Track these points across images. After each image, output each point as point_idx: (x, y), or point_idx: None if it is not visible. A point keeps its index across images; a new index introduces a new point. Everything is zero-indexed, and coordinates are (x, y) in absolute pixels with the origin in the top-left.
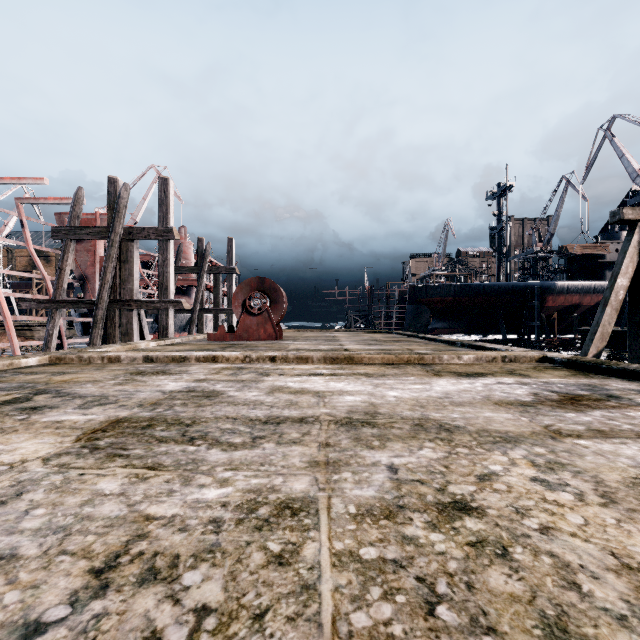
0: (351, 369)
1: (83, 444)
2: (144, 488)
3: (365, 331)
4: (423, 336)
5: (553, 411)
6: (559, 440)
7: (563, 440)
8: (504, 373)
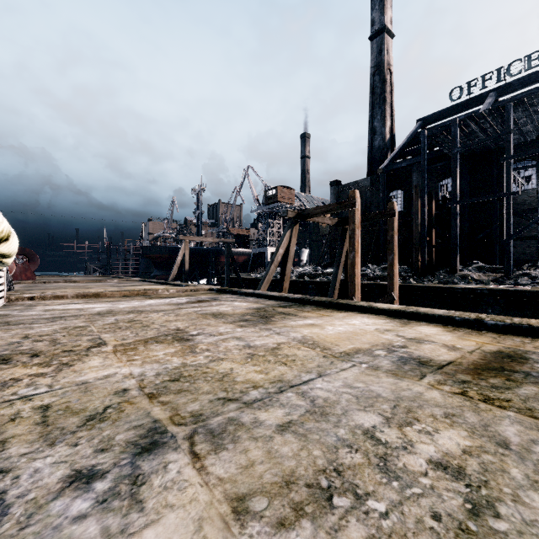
0: (75, 283)
1: (24, 287)
2: (43, 287)
3: (94, 276)
4: (120, 277)
5: (111, 284)
6: (103, 285)
7: (104, 285)
8: (119, 282)
